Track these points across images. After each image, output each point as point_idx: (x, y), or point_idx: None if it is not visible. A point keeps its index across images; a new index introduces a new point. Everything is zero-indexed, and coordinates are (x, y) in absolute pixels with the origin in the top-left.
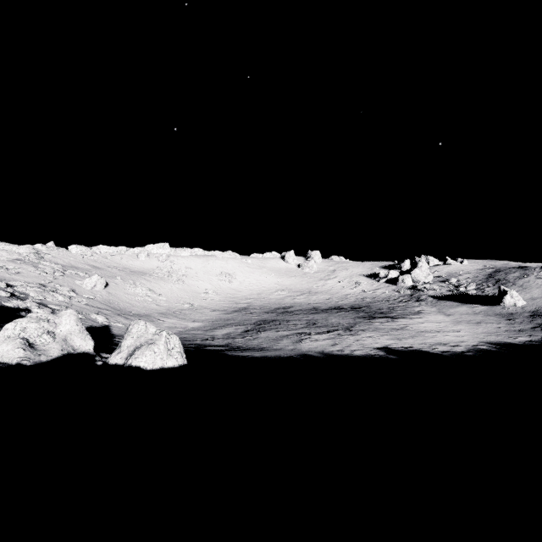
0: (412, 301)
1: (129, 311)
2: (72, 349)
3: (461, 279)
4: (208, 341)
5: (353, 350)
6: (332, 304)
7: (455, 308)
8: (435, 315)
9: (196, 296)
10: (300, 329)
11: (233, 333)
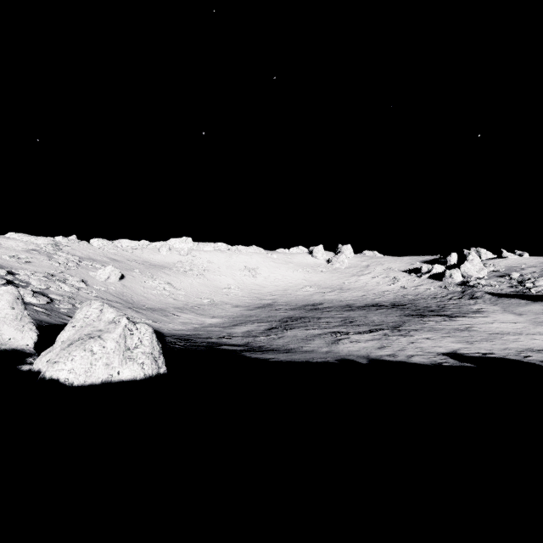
0: (464, 299)
1: (142, 304)
2: None
3: (525, 273)
4: (225, 339)
5: (409, 355)
6: (368, 301)
7: (525, 307)
8: (502, 314)
9: (217, 291)
10: (334, 327)
11: (254, 330)
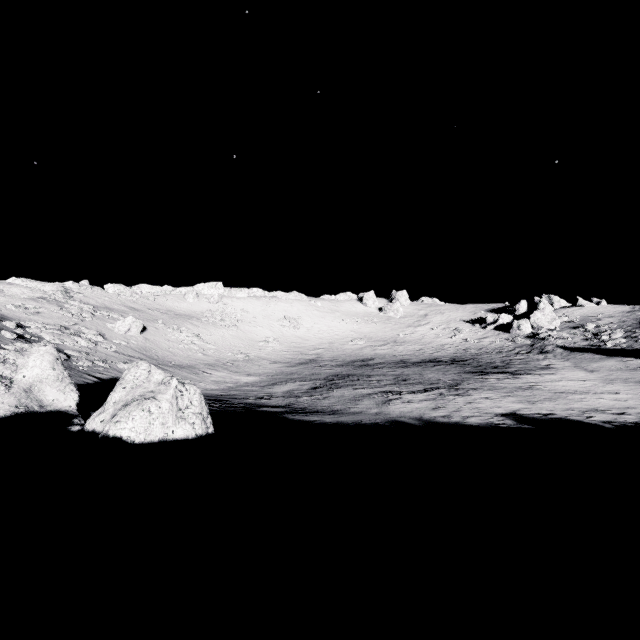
0: (533, 353)
1: (168, 361)
2: (38, 405)
3: (602, 324)
4: (264, 400)
5: (465, 416)
6: (425, 356)
7: (598, 362)
8: (573, 371)
9: (252, 345)
10: (385, 386)
11: (296, 390)
